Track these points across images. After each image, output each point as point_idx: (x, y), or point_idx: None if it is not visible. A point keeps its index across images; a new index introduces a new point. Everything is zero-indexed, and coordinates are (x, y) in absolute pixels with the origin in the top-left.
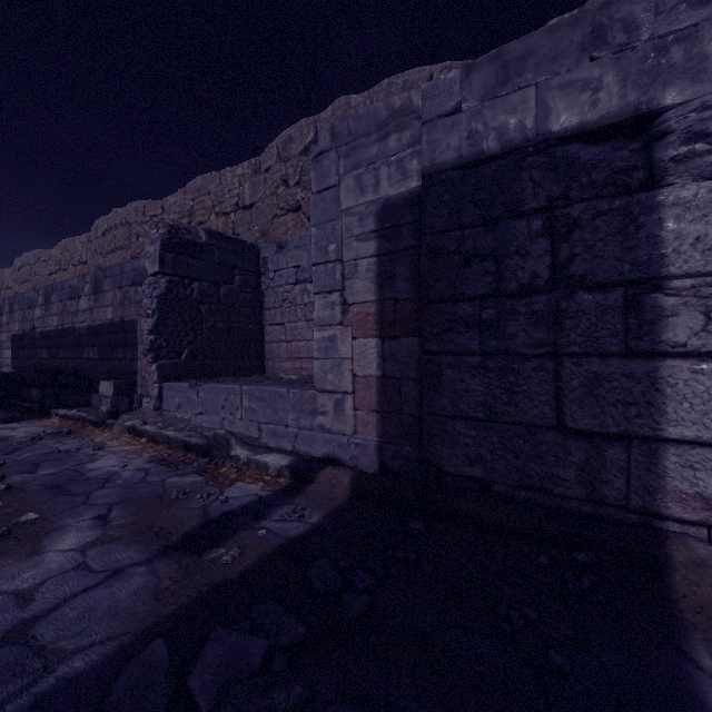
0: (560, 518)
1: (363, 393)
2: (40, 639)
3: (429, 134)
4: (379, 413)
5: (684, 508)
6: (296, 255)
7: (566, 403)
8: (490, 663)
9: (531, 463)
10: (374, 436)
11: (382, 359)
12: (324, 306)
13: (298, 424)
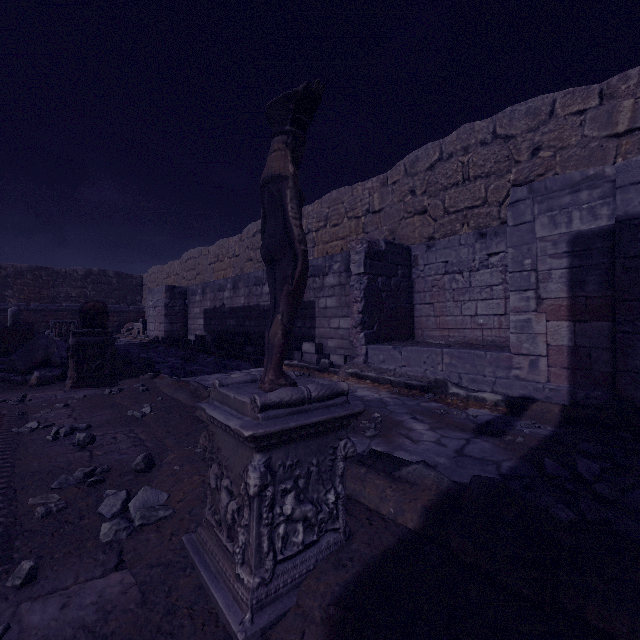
0: None
1: (555, 356)
2: (474, 456)
3: (622, 194)
4: (570, 369)
5: None
6: (444, 253)
7: None
8: None
9: None
10: (565, 384)
11: (572, 335)
12: (519, 299)
13: (494, 375)
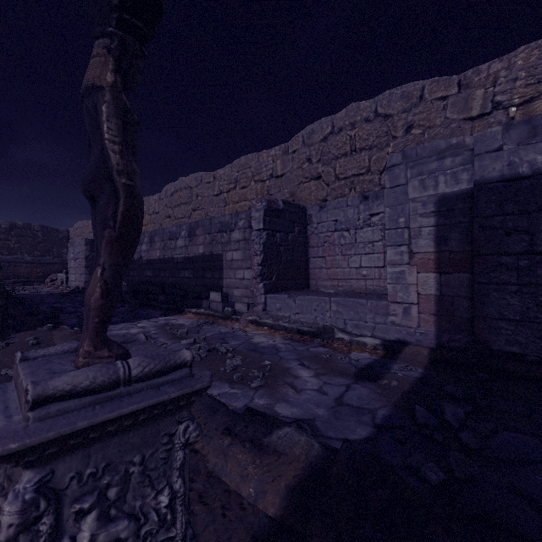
0: None
1: (424, 304)
2: (352, 405)
3: (479, 161)
4: (436, 315)
5: None
6: (334, 213)
7: None
8: None
9: None
10: (432, 329)
11: (438, 285)
12: (394, 253)
13: (374, 321)
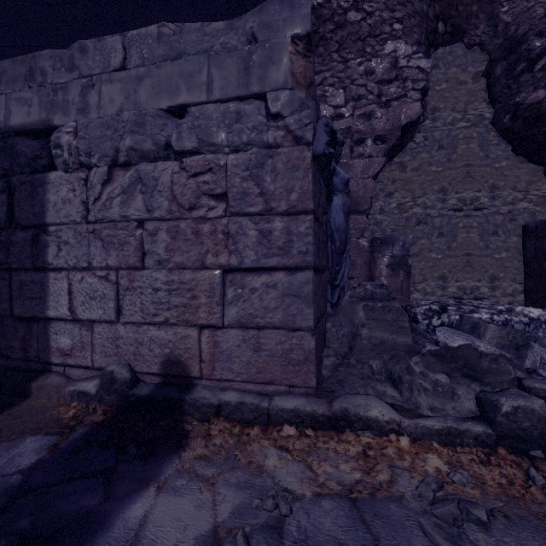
0: None
1: None
2: None
3: None
4: None
5: (57, 358)
6: None
7: (14, 300)
8: None
9: (3, 340)
10: None
11: None
12: None
13: None
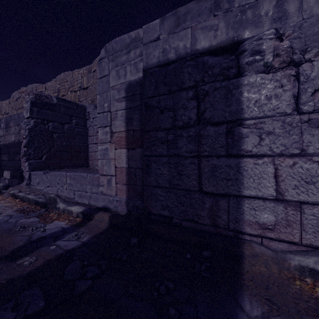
0: (199, 235)
1: (120, 175)
2: None
3: (146, 50)
4: (127, 185)
5: (252, 229)
6: None
7: (203, 179)
8: (139, 316)
9: (189, 208)
10: (124, 196)
11: (128, 159)
12: (103, 133)
13: (92, 191)
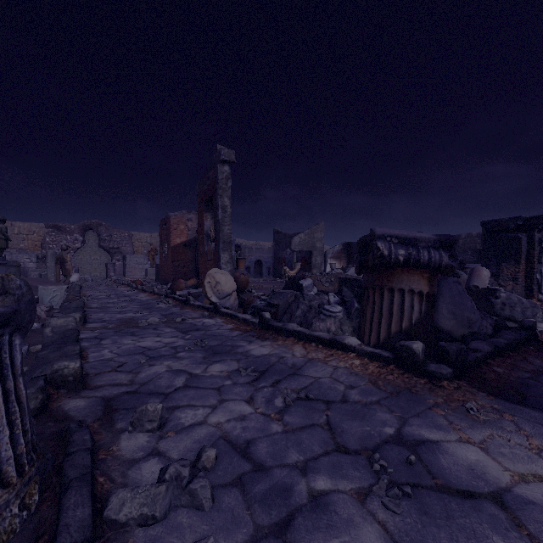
0: None
1: None
2: None
3: (13, 255)
4: None
5: None
6: None
7: (25, 275)
8: None
9: None
10: None
11: None
12: None
13: None
